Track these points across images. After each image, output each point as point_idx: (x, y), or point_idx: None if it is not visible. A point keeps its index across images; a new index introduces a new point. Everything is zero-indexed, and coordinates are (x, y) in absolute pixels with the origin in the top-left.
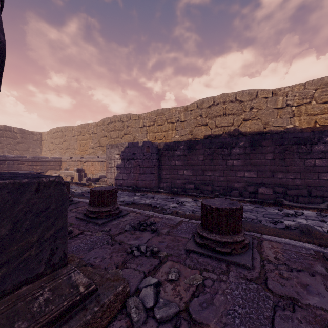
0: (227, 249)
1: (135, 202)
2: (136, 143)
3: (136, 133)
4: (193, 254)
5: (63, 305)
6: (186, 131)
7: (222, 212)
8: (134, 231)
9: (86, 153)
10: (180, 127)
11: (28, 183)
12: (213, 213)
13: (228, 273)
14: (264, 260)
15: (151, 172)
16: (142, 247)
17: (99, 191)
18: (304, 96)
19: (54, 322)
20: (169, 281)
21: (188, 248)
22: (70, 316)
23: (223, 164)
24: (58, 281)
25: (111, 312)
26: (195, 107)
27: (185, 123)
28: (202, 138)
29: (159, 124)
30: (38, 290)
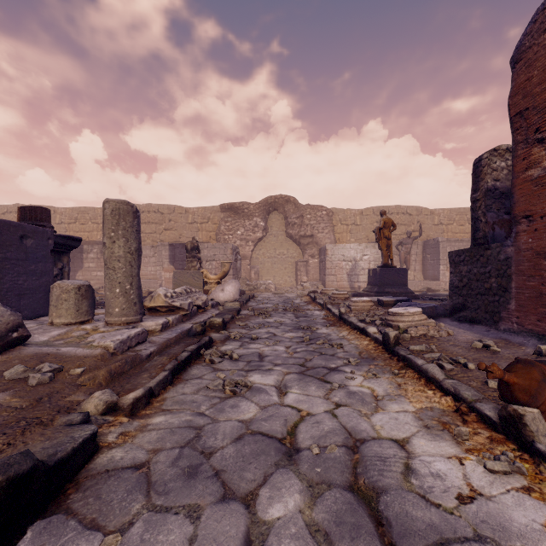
0: None
1: None
2: None
3: None
4: None
5: None
6: None
7: None
8: None
9: None
10: None
11: None
12: None
13: None
14: None
15: None
16: None
17: None
18: (72, 217)
19: None
20: None
21: None
22: None
23: None
24: None
25: None
26: None
27: None
28: None
29: None
30: None
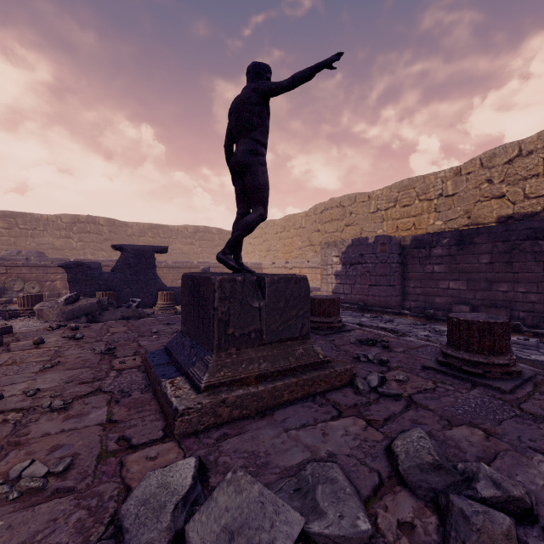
0: (478, 370)
1: (362, 323)
2: (364, 239)
3: (364, 223)
4: (431, 371)
5: (311, 360)
6: (458, 213)
7: (472, 326)
8: (360, 345)
9: (292, 256)
10: (445, 207)
11: (291, 278)
12: (460, 327)
13: (471, 389)
14: (537, 392)
15: (388, 283)
16: (369, 355)
17: (320, 300)
18: None
19: (307, 366)
20: (396, 380)
21: (426, 365)
22: (315, 368)
23: (535, 271)
24: (306, 346)
25: (342, 380)
26: (475, 166)
27: (454, 197)
28: (493, 221)
29: (403, 205)
30: (297, 346)
